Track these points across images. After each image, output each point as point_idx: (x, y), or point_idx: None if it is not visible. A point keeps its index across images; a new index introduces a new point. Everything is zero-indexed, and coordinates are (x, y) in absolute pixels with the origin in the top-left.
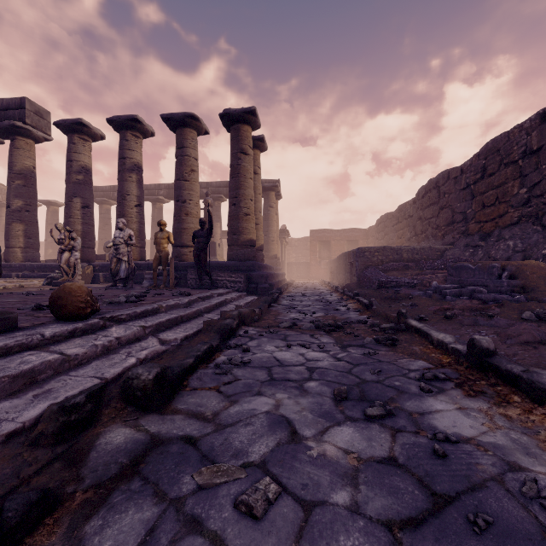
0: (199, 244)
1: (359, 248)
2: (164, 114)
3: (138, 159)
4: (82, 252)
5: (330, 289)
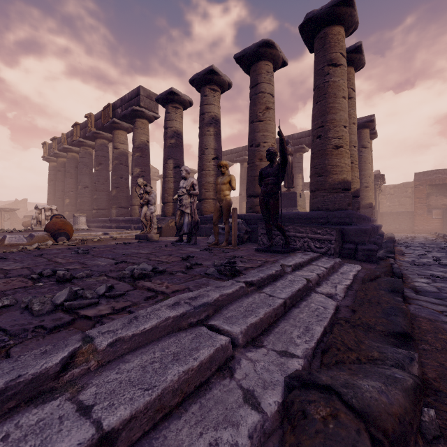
0: (266, 186)
1: None
2: (237, 54)
3: (215, 112)
4: (174, 207)
5: None
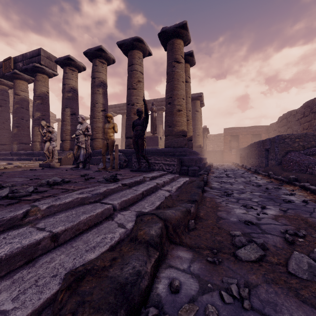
0: (136, 131)
1: (279, 135)
2: (119, 42)
3: (103, 78)
4: (70, 143)
5: (247, 170)
